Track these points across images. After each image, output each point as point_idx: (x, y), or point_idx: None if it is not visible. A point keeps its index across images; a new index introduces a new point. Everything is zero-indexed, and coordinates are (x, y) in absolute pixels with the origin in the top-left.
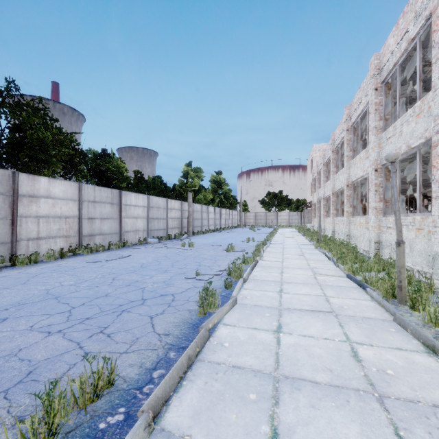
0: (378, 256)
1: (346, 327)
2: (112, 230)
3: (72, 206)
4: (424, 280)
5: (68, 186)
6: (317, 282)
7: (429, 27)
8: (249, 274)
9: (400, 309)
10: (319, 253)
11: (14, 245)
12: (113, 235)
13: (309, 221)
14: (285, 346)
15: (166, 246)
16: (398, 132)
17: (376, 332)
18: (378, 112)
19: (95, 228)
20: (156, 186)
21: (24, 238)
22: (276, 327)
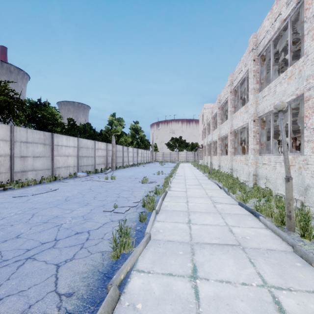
0: (256, 185)
1: (256, 264)
2: (45, 167)
3: (3, 145)
4: (295, 205)
5: None
6: (217, 211)
7: (298, 9)
8: (160, 204)
9: (292, 237)
10: (212, 183)
11: None
12: (45, 171)
13: (200, 158)
14: (204, 302)
15: (92, 179)
16: (272, 92)
17: (286, 269)
18: (256, 77)
19: (27, 165)
20: (86, 131)
21: None
22: (191, 270)
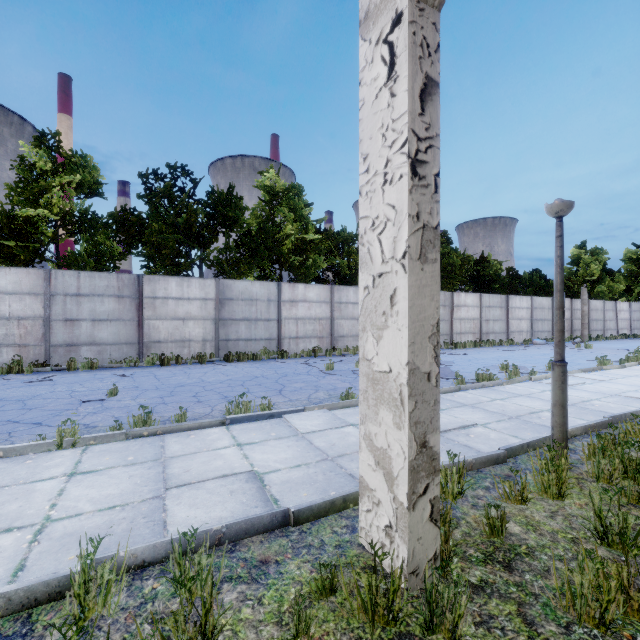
0: None
1: None
2: (501, 330)
3: (476, 311)
4: None
5: (474, 297)
6: None
7: None
8: None
9: None
10: None
11: (451, 337)
12: (501, 334)
13: None
14: None
15: None
16: None
17: None
18: None
19: (489, 328)
20: (534, 283)
21: (454, 332)
22: None
